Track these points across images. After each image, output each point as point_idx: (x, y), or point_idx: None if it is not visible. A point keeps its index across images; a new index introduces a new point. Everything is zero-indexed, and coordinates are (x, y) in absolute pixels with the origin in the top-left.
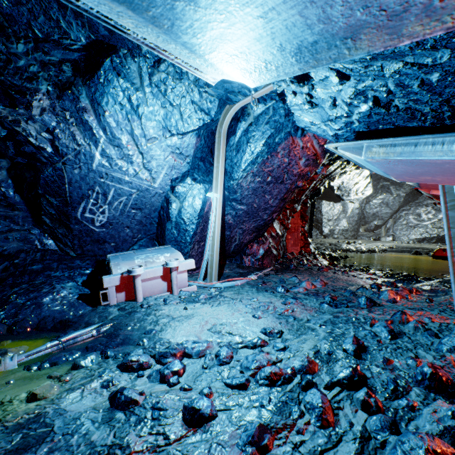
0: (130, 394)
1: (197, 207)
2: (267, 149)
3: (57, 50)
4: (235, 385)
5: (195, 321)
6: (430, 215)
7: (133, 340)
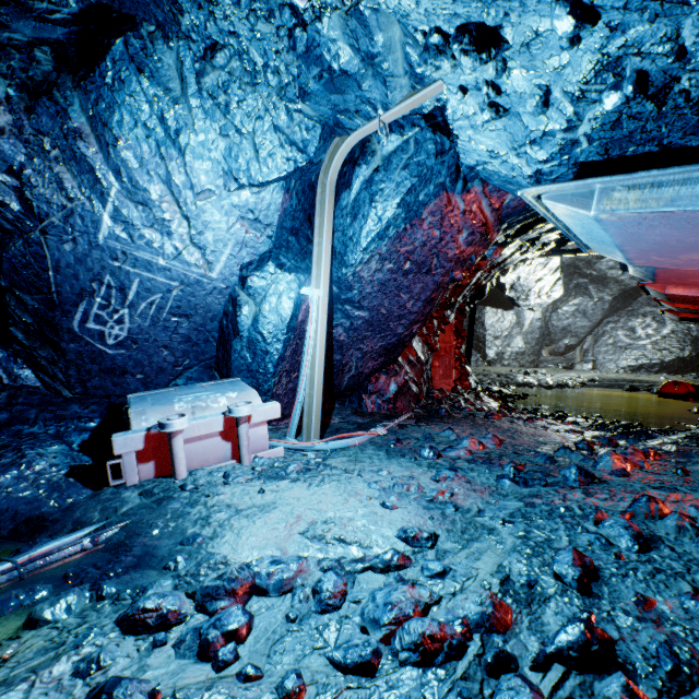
0: (127, 698)
1: (286, 312)
2: (405, 213)
3: (24, 21)
4: (352, 667)
5: (277, 517)
6: (650, 329)
7: (158, 559)
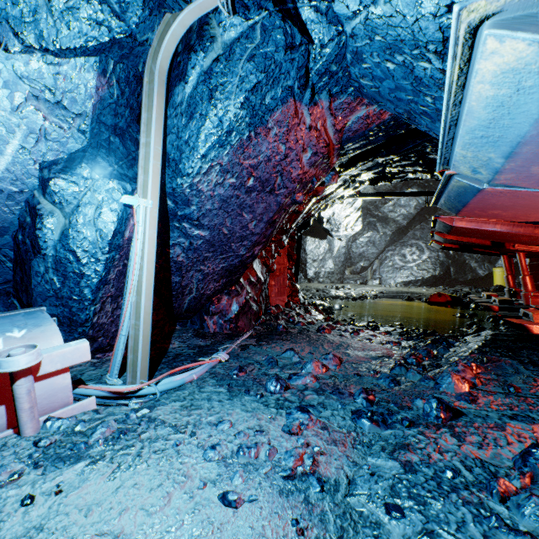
0: None
1: (107, 227)
2: (250, 118)
3: None
4: None
5: None
6: (415, 255)
7: None
